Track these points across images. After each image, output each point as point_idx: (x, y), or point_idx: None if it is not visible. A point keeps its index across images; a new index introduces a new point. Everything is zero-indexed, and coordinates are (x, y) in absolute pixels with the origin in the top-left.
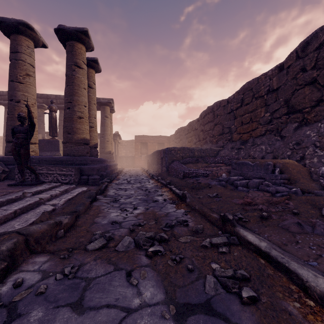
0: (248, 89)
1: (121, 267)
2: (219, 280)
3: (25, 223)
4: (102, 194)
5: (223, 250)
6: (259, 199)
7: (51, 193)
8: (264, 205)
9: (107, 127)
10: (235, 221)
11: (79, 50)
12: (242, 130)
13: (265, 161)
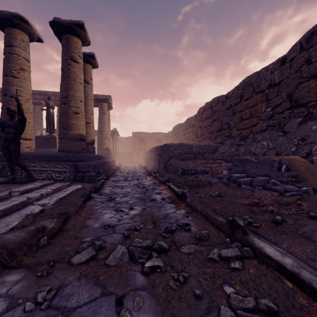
0: (248, 84)
1: (111, 290)
2: (238, 315)
3: (5, 228)
4: (97, 192)
5: (236, 266)
6: (267, 199)
7: (42, 192)
8: (274, 207)
9: (105, 123)
10: (246, 228)
11: (75, 44)
12: (241, 126)
13: (270, 158)
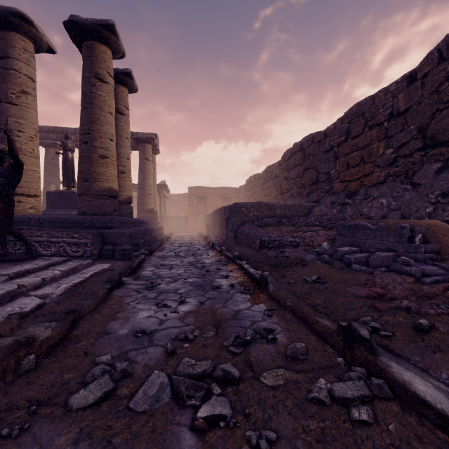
0: (357, 114)
1: None
2: None
3: None
4: (133, 274)
5: (363, 418)
6: (397, 288)
7: (45, 275)
8: (411, 301)
9: (148, 174)
10: (374, 341)
11: (101, 54)
12: (348, 177)
13: (396, 223)
